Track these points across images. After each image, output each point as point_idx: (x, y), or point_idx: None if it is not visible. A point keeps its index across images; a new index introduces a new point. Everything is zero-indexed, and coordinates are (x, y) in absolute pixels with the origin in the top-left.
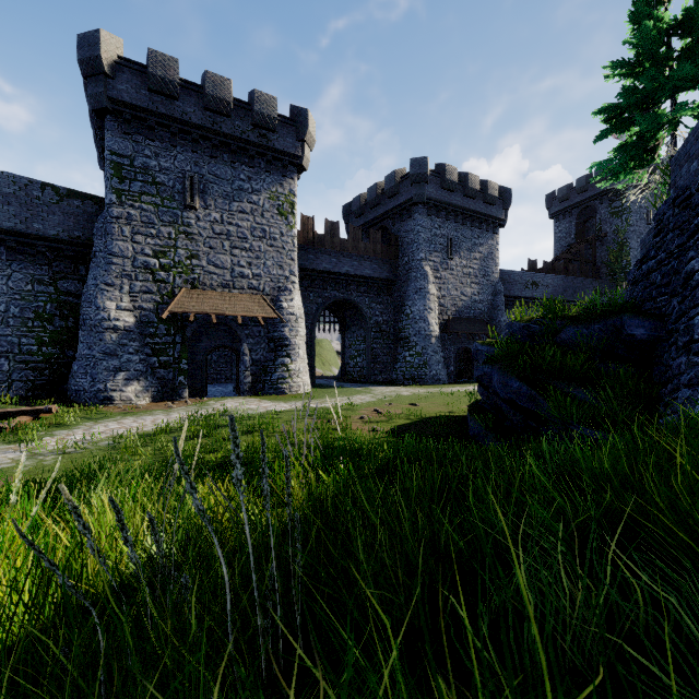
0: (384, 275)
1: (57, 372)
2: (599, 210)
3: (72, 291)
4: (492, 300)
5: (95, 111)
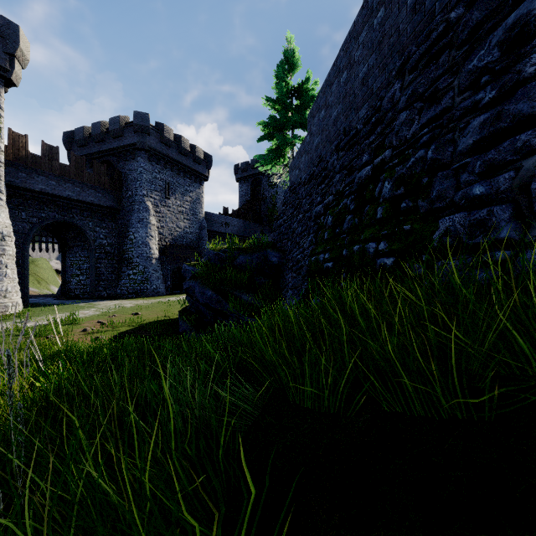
0: (109, 204)
1: None
2: (263, 182)
3: None
4: (199, 233)
5: None
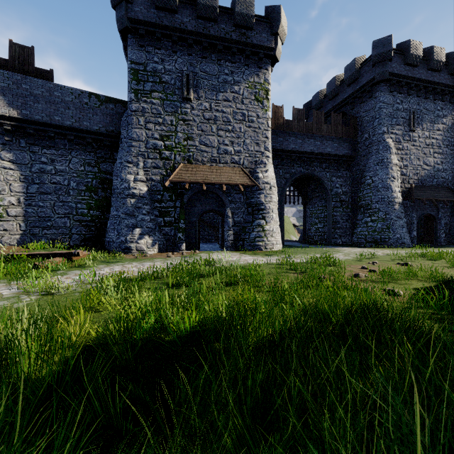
0: (344, 152)
1: (99, 229)
2: None
3: (109, 170)
4: None
5: (120, 33)
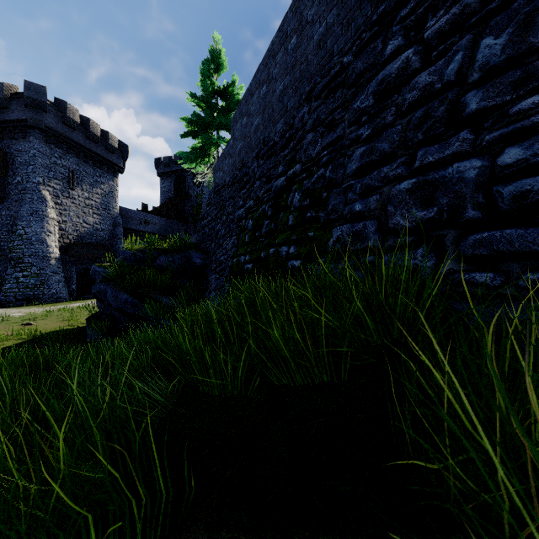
0: None
1: None
2: (187, 179)
3: None
4: (112, 230)
5: None
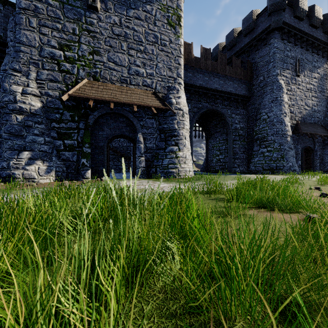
0: (242, 93)
1: None
2: None
3: None
4: (326, 111)
5: None
